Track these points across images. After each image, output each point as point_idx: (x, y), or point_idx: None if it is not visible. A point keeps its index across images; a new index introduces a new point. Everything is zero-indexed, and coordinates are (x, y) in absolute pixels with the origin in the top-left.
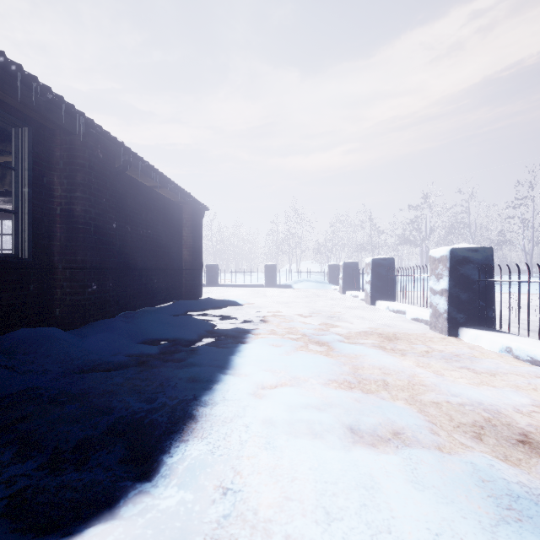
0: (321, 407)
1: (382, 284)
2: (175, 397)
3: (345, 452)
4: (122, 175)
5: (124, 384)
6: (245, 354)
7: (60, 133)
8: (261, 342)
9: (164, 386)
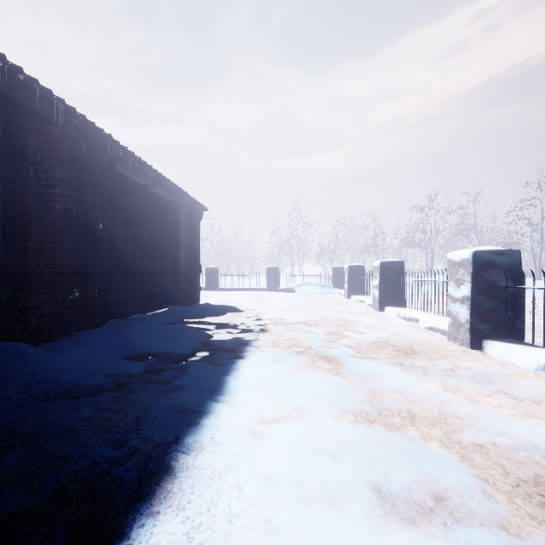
0: (335, 453)
1: (391, 289)
2: (150, 440)
3: (375, 537)
4: (112, 172)
5: (91, 418)
6: (242, 374)
7: (37, 122)
8: (262, 358)
9: (141, 420)
